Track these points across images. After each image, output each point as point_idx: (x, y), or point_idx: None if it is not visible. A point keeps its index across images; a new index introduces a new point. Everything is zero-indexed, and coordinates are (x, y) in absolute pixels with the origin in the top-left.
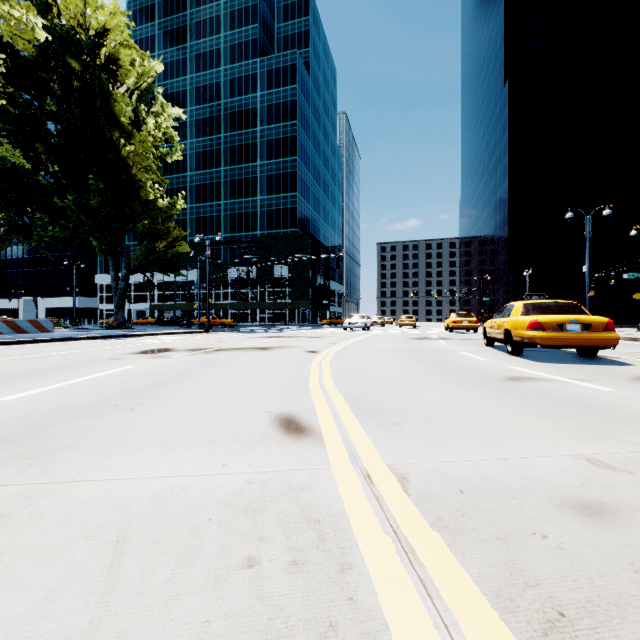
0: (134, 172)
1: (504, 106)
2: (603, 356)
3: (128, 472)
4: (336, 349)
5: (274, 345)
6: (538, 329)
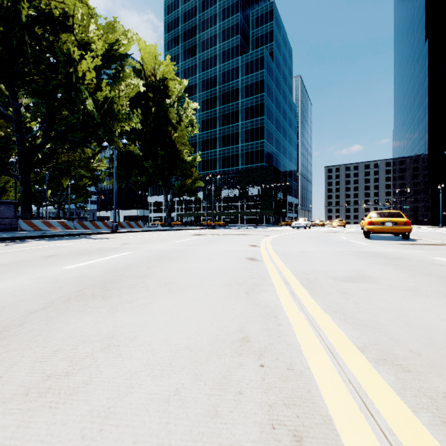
0: (177, 146)
1: (425, 59)
2: (416, 239)
3: (222, 248)
4: (279, 235)
5: (249, 233)
6: (371, 225)
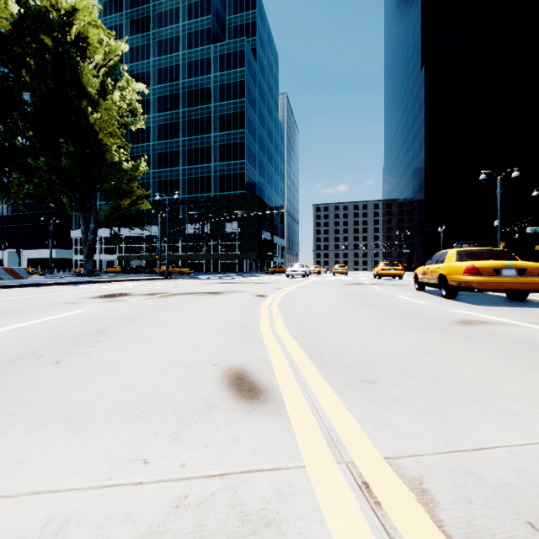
0: (101, 137)
1: (421, 88)
2: (531, 299)
3: None
4: (282, 293)
5: (225, 290)
6: (475, 274)
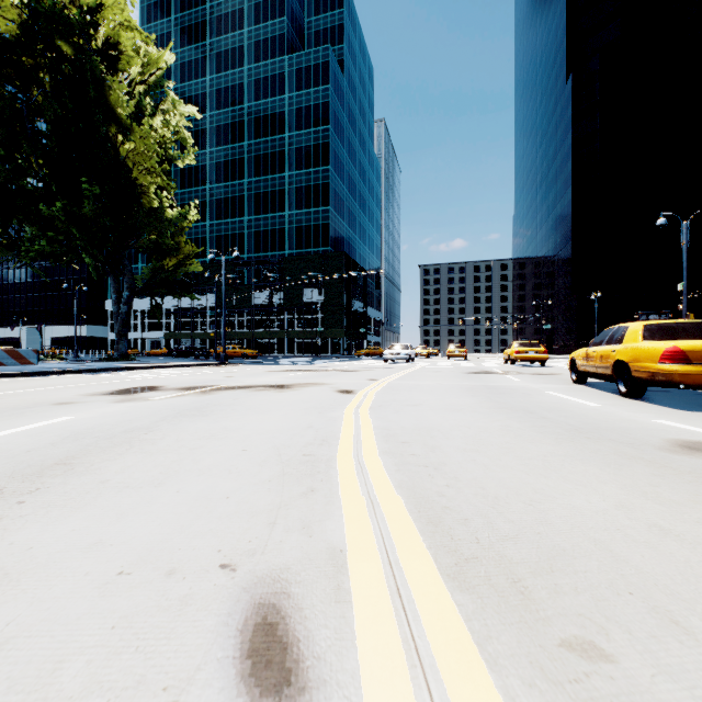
0: (135, 175)
1: (566, 106)
2: None
3: None
4: (377, 388)
5: (296, 381)
6: (680, 361)
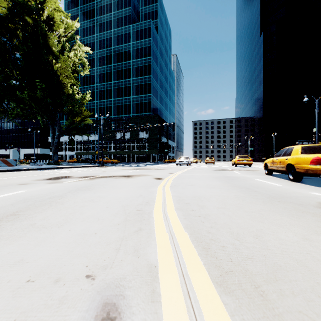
0: (61, 78)
1: (260, 47)
2: None
3: None
4: (173, 177)
5: (135, 174)
6: (320, 163)
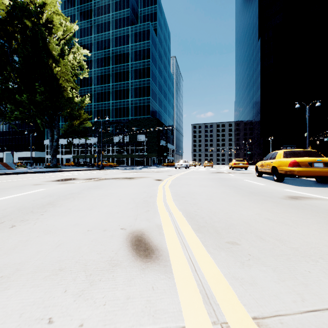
0: (61, 82)
1: (258, 52)
2: None
3: None
4: (172, 178)
5: (136, 176)
6: (296, 166)
